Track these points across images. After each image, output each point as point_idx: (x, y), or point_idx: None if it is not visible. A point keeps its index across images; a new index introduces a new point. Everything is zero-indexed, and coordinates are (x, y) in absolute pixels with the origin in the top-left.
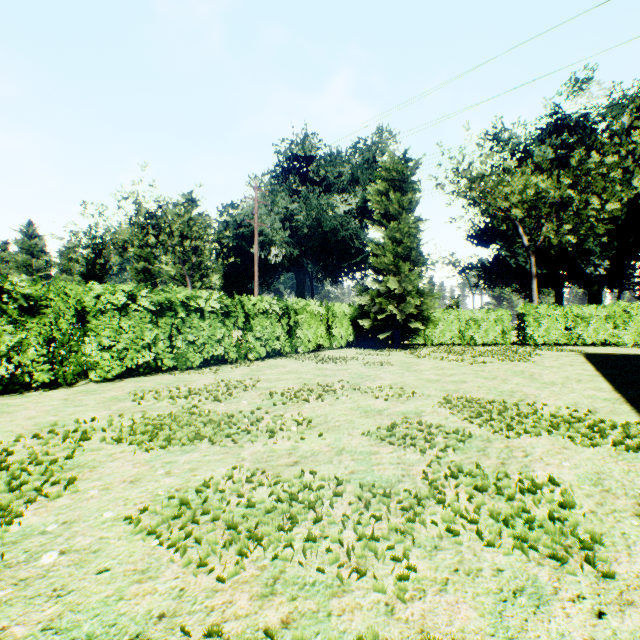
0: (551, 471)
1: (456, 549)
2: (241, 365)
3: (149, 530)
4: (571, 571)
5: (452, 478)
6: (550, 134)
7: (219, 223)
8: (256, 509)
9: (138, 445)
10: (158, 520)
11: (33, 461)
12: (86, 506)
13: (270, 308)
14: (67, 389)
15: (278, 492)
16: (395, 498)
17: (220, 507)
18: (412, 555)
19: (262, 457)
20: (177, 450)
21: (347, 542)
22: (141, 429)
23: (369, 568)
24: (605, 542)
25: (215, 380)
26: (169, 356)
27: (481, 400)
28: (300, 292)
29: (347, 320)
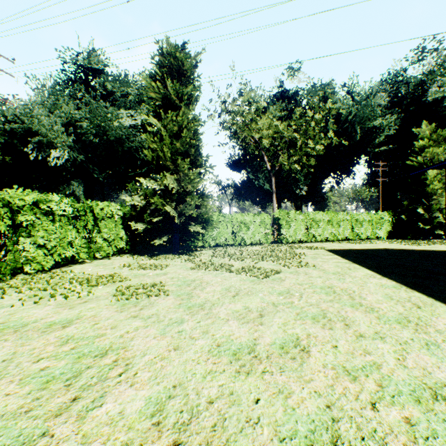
0: None
1: None
2: None
3: None
4: None
5: None
6: (278, 100)
7: None
8: None
9: None
10: None
11: None
12: None
13: None
14: None
15: None
16: None
17: None
18: None
19: None
20: None
21: None
22: None
23: None
24: None
25: None
26: None
27: None
28: (88, 197)
29: (117, 223)
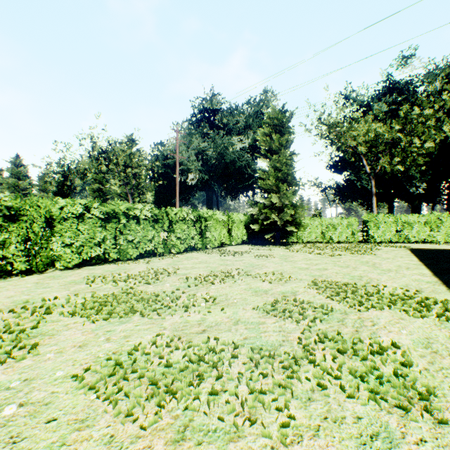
0: (393, 337)
1: (325, 400)
2: (166, 257)
3: (90, 386)
4: (414, 418)
5: (320, 343)
6: (385, 94)
7: (152, 156)
8: (173, 368)
9: (87, 317)
10: (97, 378)
11: (7, 330)
12: (43, 366)
13: (187, 216)
14: (39, 275)
15: (190, 354)
16: (278, 359)
17: (145, 367)
18: (291, 405)
19: (179, 326)
20: (116, 321)
21: (241, 395)
22: (90, 305)
23: (258, 417)
24: (438, 394)
25: (147, 268)
26: (114, 251)
27: (339, 283)
28: (209, 205)
29: (242, 225)
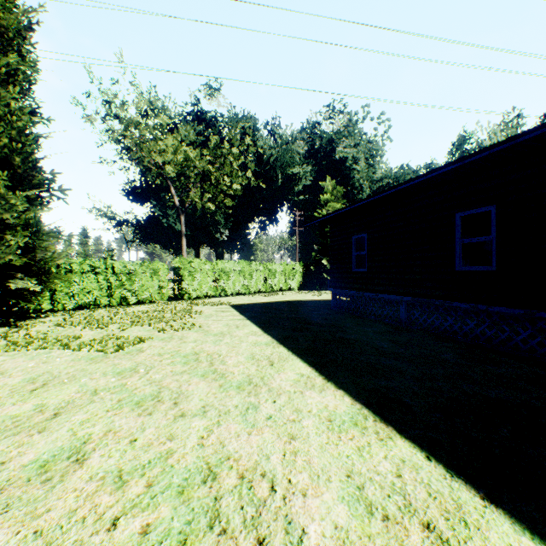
0: None
1: None
2: None
3: None
4: None
5: None
6: (194, 121)
7: None
8: None
9: None
10: None
11: None
12: None
13: None
14: None
15: None
16: None
17: None
18: None
19: None
20: None
21: None
22: None
23: None
24: None
25: None
26: None
27: None
28: None
29: None
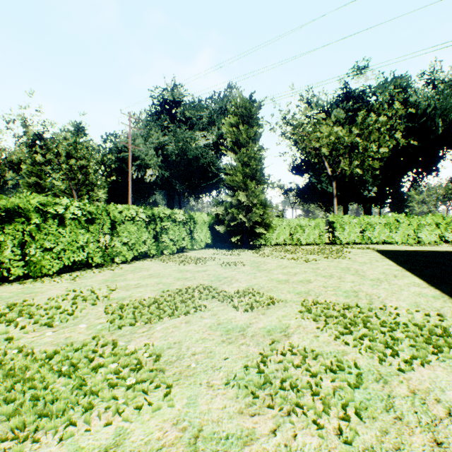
0: None
1: None
2: (106, 269)
3: None
4: None
5: None
6: (342, 101)
7: (103, 148)
8: None
9: None
10: None
11: None
12: None
13: (137, 216)
14: None
15: None
16: None
17: None
18: None
19: None
20: None
21: None
22: None
23: None
24: None
25: (66, 290)
26: (18, 265)
27: (336, 304)
28: (170, 205)
29: (206, 226)
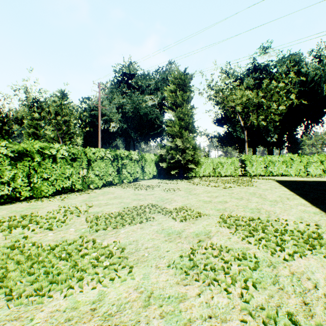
0: None
1: None
2: (84, 193)
3: None
4: None
5: None
6: (251, 72)
7: (80, 108)
8: None
9: None
10: None
11: None
12: None
13: (105, 156)
14: None
15: None
16: None
17: None
18: None
19: (57, 324)
20: None
21: None
22: None
23: None
24: None
25: (59, 207)
26: (26, 189)
27: (244, 217)
28: (127, 148)
29: (153, 163)
